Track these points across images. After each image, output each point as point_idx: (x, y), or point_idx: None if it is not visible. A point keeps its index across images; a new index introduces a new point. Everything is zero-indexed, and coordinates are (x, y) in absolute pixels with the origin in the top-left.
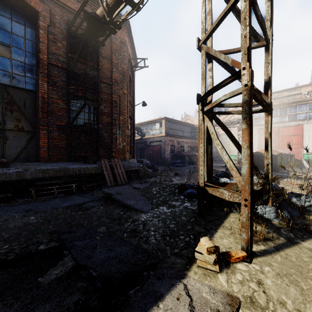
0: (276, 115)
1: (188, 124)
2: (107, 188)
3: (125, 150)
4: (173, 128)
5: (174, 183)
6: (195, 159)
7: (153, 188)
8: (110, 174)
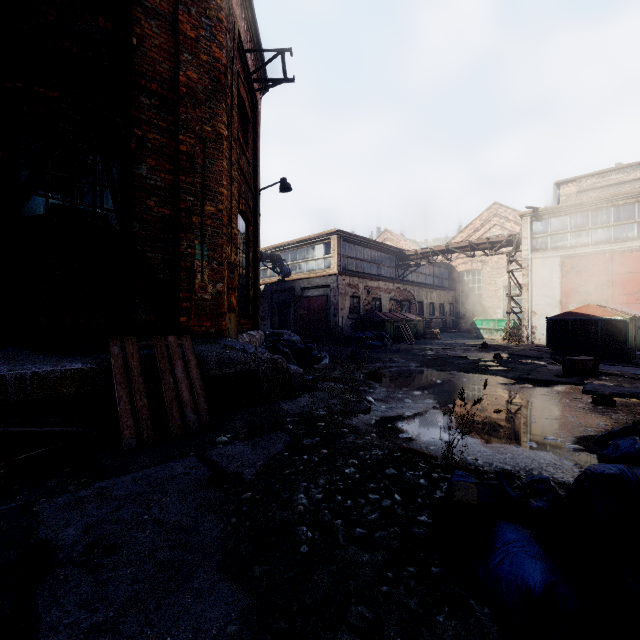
0: (607, 223)
1: (390, 247)
2: (67, 495)
3: (220, 308)
4: (356, 256)
5: (375, 415)
6: (408, 328)
7: (300, 494)
8: (142, 396)
